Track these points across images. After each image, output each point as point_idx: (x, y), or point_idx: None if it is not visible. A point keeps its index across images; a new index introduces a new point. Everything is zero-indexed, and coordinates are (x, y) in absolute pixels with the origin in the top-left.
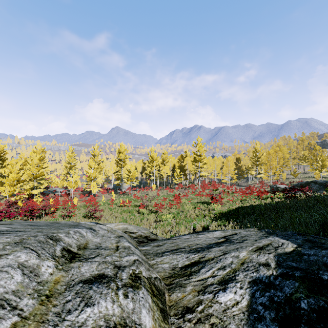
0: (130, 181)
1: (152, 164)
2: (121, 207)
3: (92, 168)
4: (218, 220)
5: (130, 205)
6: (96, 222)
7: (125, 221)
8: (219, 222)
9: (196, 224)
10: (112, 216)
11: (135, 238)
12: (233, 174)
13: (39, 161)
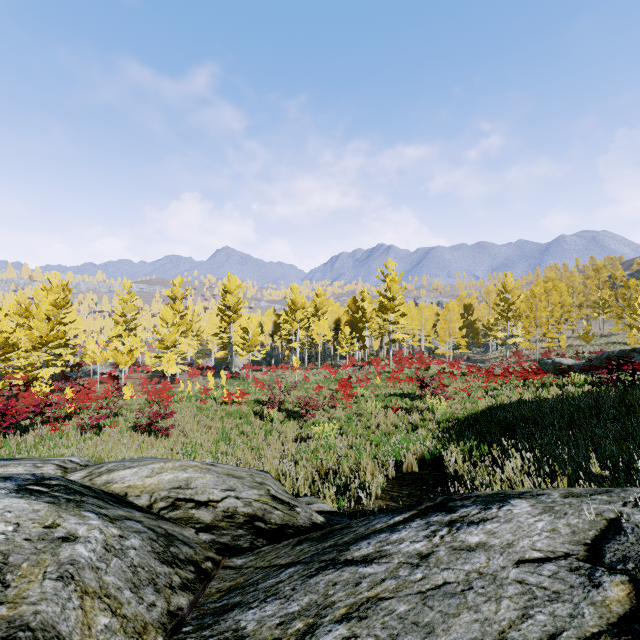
0: (248, 350)
1: (294, 317)
2: (225, 406)
3: (168, 325)
4: (462, 442)
5: (244, 401)
6: (158, 441)
7: (226, 438)
8: (465, 448)
9: (401, 452)
10: (201, 425)
11: (207, 528)
12: (459, 337)
13: (57, 310)
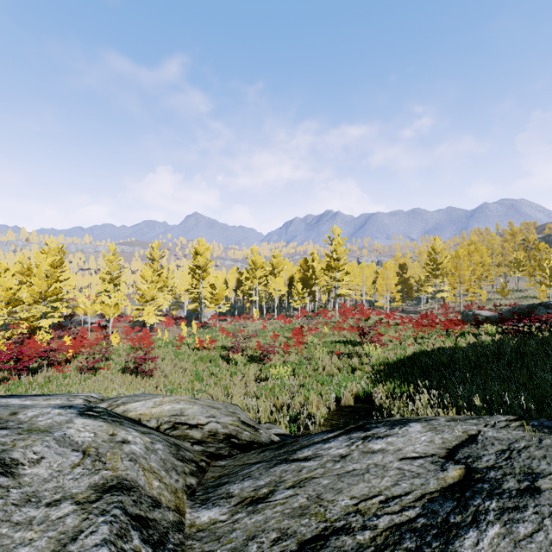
0: (215, 303)
1: (254, 275)
2: (197, 351)
3: (148, 282)
4: (388, 382)
5: (213, 347)
6: (144, 381)
7: (199, 378)
8: (390, 386)
9: (341, 389)
10: (178, 367)
11: (199, 442)
12: (395, 292)
13: (54, 269)
